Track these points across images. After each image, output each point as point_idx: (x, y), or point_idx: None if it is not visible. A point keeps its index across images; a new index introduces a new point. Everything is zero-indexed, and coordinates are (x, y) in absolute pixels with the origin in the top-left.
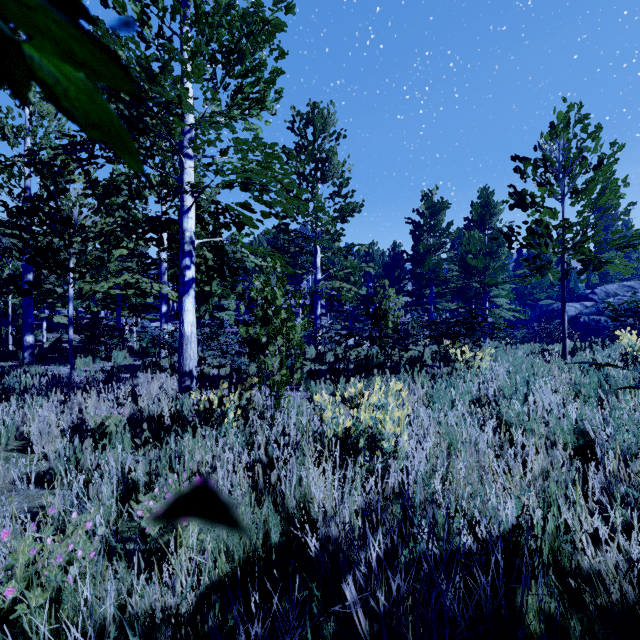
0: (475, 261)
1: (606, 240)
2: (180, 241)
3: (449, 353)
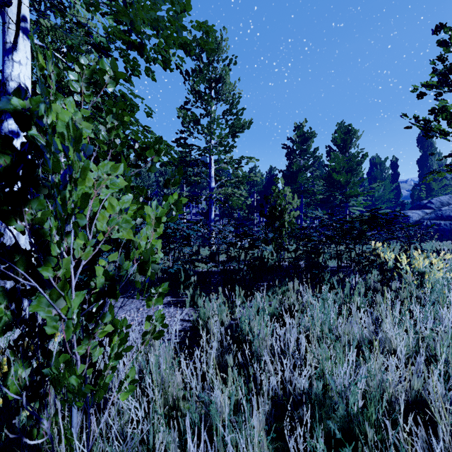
0: (339, 176)
1: (427, 165)
2: (0, 95)
3: (379, 258)
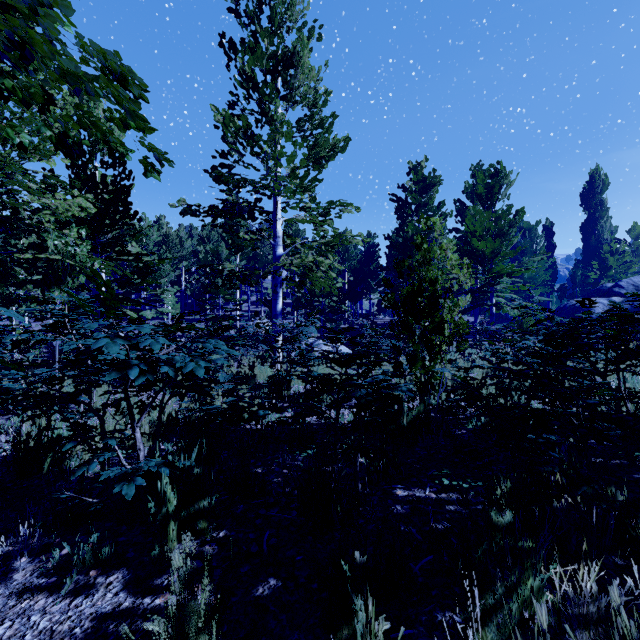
0: (483, 244)
1: (595, 233)
2: None
3: None
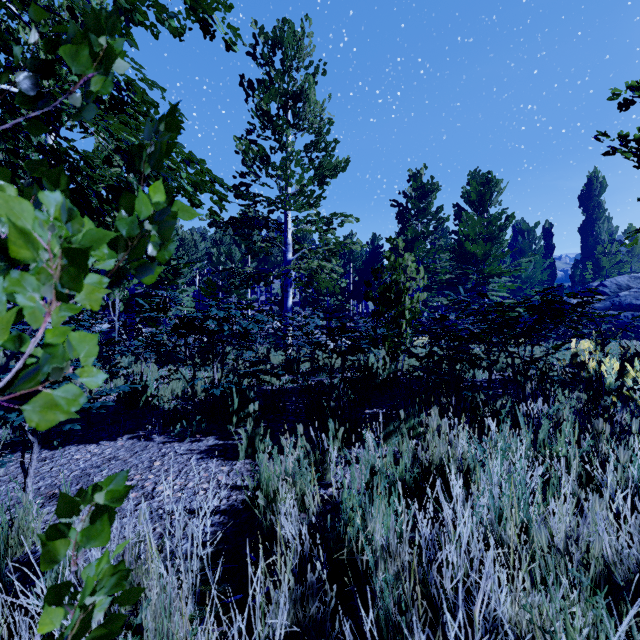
0: (475, 247)
1: (593, 234)
2: None
3: (585, 370)
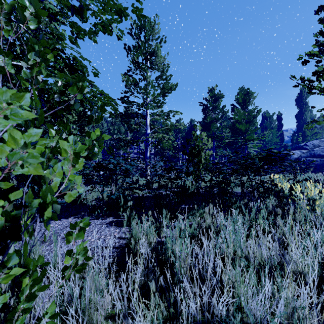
0: (241, 126)
1: (302, 119)
2: None
3: (277, 187)
